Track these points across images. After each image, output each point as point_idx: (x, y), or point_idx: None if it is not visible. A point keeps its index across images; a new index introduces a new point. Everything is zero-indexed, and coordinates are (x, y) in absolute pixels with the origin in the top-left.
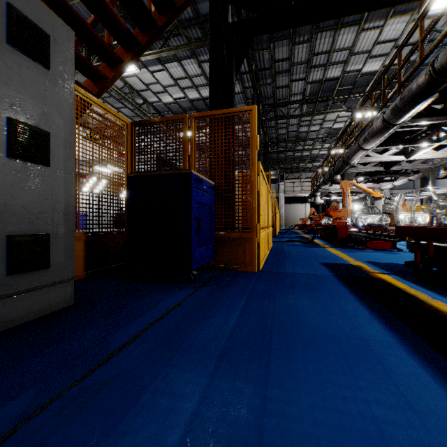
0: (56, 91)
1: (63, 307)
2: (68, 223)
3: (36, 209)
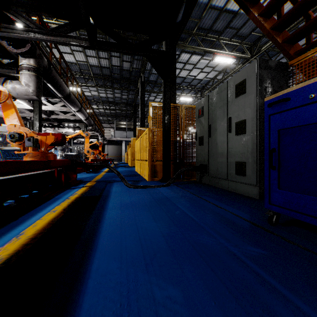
0: (248, 98)
1: (253, 197)
2: (253, 157)
3: (242, 152)
